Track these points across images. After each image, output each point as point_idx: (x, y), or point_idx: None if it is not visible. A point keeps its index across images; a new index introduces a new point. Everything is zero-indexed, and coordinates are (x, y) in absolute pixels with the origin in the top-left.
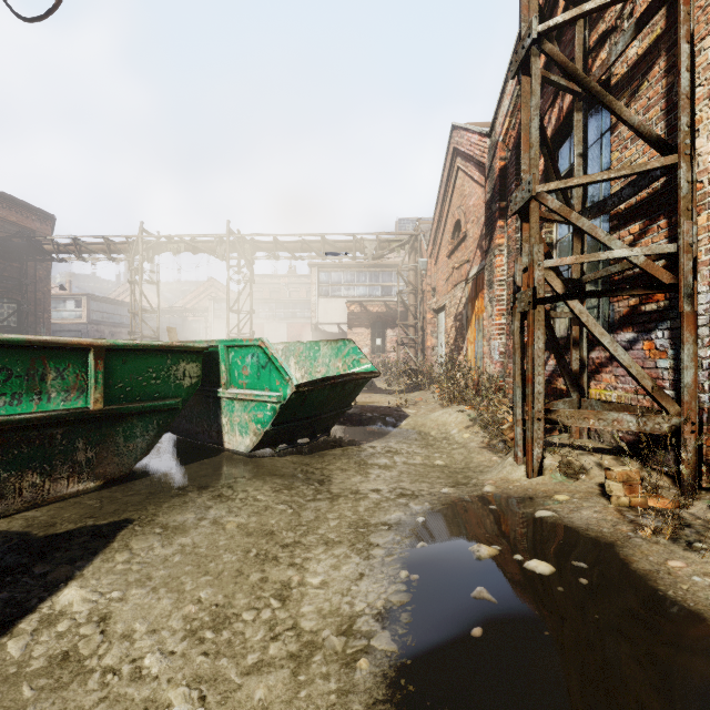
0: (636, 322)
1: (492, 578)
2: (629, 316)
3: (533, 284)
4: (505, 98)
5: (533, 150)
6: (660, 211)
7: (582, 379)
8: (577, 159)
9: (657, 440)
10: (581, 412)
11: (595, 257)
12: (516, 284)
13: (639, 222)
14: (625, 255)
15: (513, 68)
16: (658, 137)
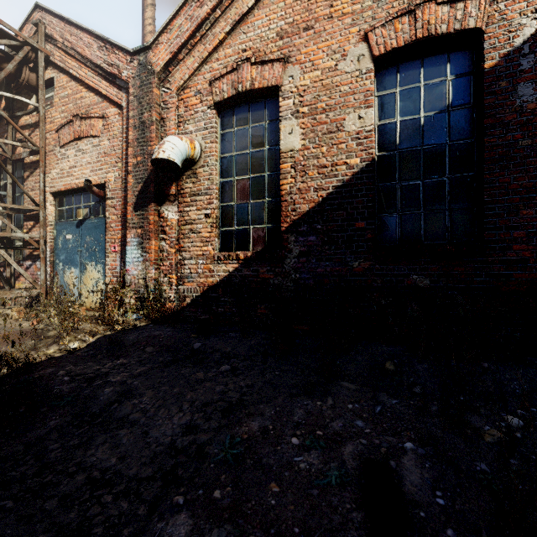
0: (32, 258)
1: None
2: (30, 256)
3: None
4: None
5: None
6: (39, 221)
7: (12, 280)
8: (9, 185)
9: (37, 299)
10: (5, 291)
11: (10, 235)
12: None
13: (33, 222)
14: (22, 236)
15: None
16: (34, 199)
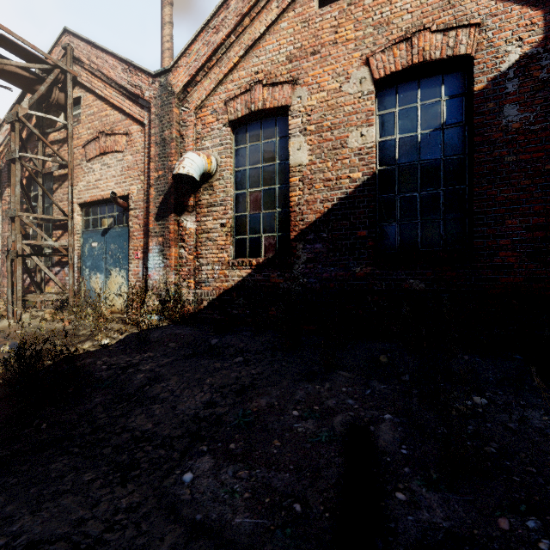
0: (61, 264)
1: (1, 337)
2: (59, 262)
3: (17, 249)
4: (1, 134)
5: (17, 197)
6: (67, 230)
7: (42, 285)
8: (40, 196)
9: (66, 303)
10: (38, 295)
11: (43, 243)
12: (9, 247)
13: (62, 231)
14: (53, 244)
15: (7, 157)
16: (63, 210)
